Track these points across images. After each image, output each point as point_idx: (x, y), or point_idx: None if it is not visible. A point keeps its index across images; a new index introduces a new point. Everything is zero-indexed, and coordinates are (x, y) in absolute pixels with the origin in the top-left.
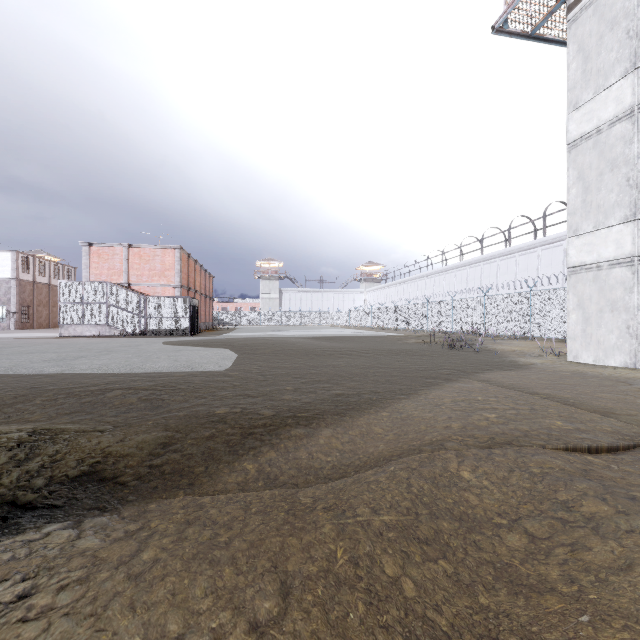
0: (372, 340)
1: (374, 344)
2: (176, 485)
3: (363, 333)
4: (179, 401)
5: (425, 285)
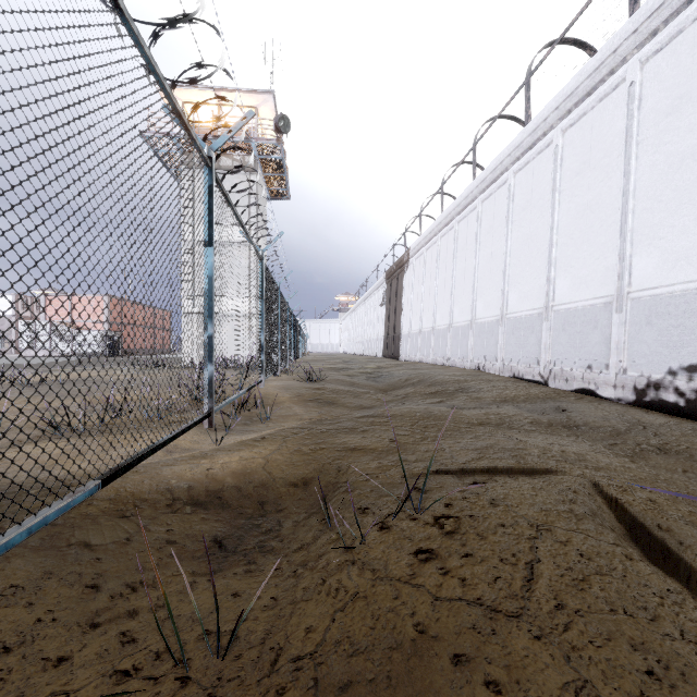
0: None
1: None
2: None
3: None
4: None
5: (355, 317)
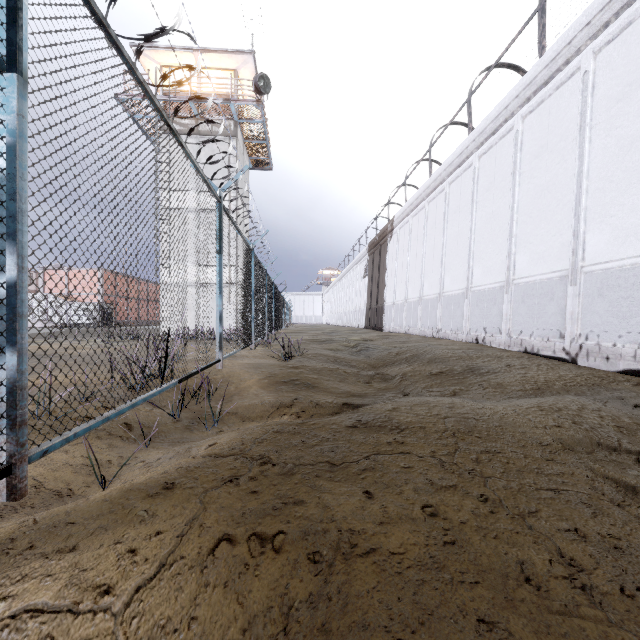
0: None
1: None
2: None
3: None
4: None
5: (337, 289)
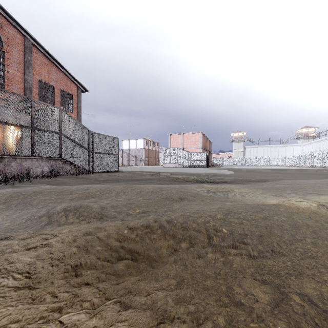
0: (301, 170)
1: (301, 172)
2: (238, 183)
3: (296, 168)
4: (227, 176)
5: None
